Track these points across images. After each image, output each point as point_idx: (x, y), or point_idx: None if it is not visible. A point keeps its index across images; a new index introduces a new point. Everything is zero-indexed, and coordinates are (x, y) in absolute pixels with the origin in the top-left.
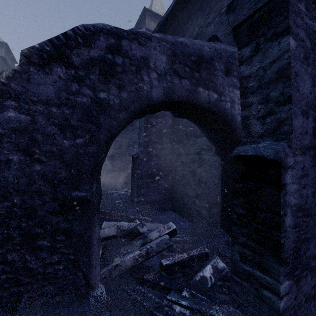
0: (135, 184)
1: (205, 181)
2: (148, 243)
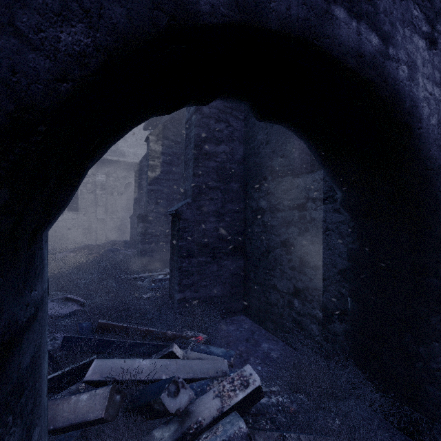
0: (176, 266)
1: (314, 263)
2: (190, 437)
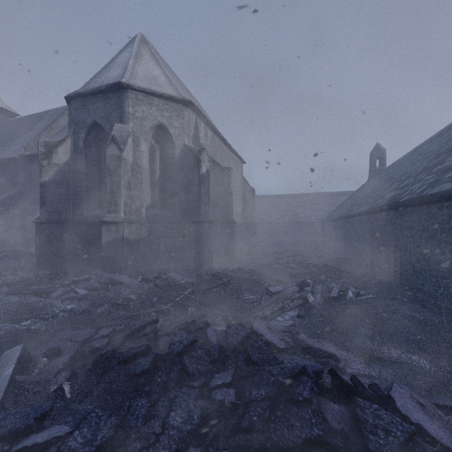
0: None
1: None
2: None
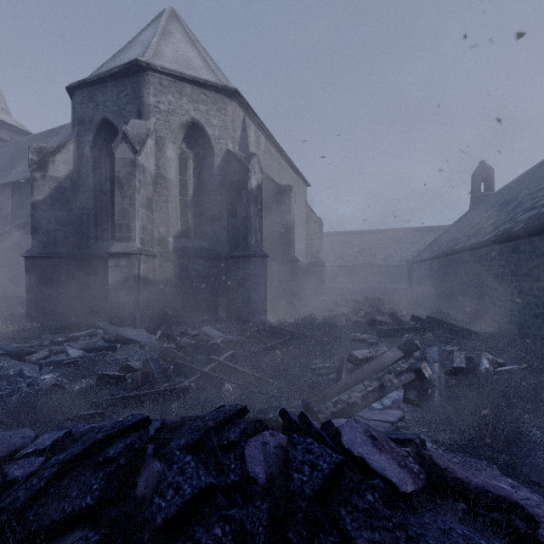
0: None
1: None
2: None
